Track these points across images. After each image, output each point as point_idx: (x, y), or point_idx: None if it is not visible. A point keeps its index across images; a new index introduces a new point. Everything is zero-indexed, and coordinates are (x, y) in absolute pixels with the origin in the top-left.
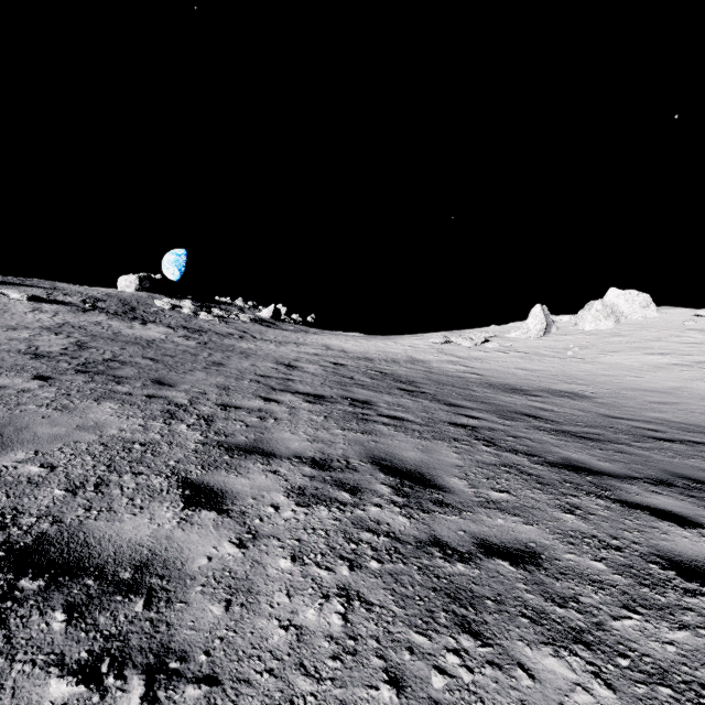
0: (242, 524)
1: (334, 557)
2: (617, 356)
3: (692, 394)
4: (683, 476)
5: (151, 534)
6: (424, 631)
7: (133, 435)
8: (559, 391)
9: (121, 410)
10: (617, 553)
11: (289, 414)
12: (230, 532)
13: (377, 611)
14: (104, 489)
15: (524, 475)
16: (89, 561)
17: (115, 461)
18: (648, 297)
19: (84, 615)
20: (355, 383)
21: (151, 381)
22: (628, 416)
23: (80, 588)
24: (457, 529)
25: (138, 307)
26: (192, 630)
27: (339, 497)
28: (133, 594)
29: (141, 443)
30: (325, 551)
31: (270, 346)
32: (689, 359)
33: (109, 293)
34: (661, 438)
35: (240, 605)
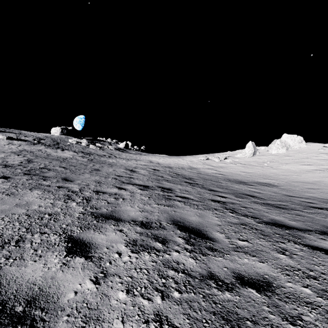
0: (99, 266)
1: (152, 290)
2: (288, 166)
3: (325, 184)
4: None
5: (42, 275)
6: None
7: (46, 209)
8: (262, 183)
9: (42, 195)
10: (315, 281)
11: (130, 196)
12: (91, 272)
13: None
14: (21, 244)
15: (254, 230)
16: None
17: (32, 225)
18: (301, 138)
19: None
20: (164, 179)
21: (61, 179)
22: (297, 195)
23: None
24: (223, 266)
25: (60, 142)
26: None
27: (155, 246)
28: (20, 325)
29: (49, 214)
30: (147, 285)
31: (123, 161)
32: (322, 167)
33: (47, 136)
34: (316, 207)
35: None
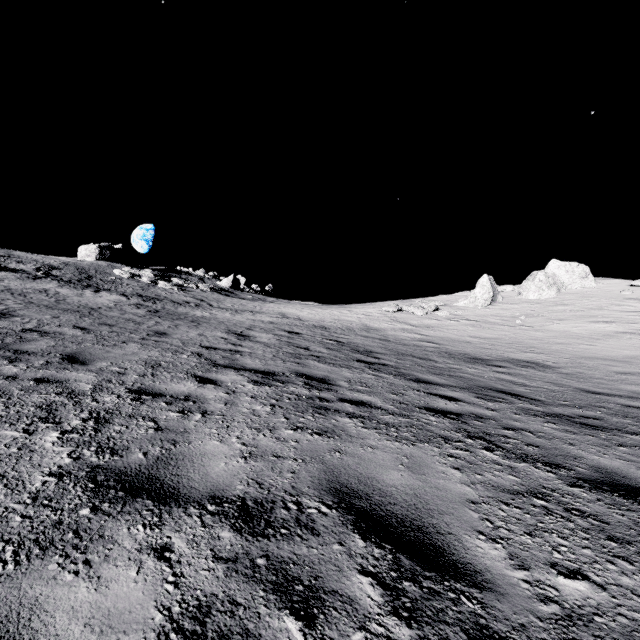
0: None
1: None
2: (564, 324)
3: None
4: None
5: None
6: None
7: None
8: (519, 361)
9: None
10: None
11: (224, 404)
12: None
13: None
14: None
15: (576, 517)
16: None
17: None
18: (587, 269)
19: None
20: (310, 355)
21: (61, 357)
22: (606, 391)
23: None
24: None
25: (95, 276)
26: None
27: (279, 639)
28: None
29: None
30: None
31: (225, 314)
32: (635, 327)
33: (67, 262)
34: None
35: None
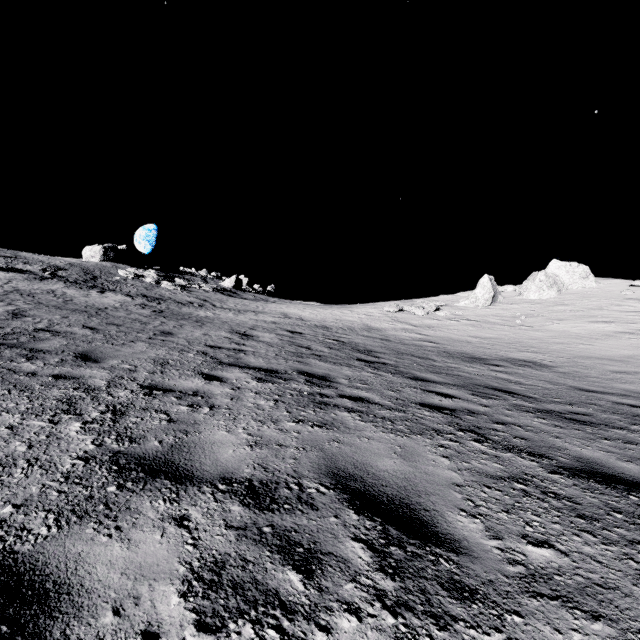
0: None
1: None
2: (564, 324)
3: None
4: None
5: None
6: None
7: None
8: (517, 360)
9: (0, 400)
10: None
11: (230, 399)
12: None
13: None
14: None
15: (551, 498)
16: None
17: None
18: (587, 269)
19: None
20: (312, 354)
21: (74, 356)
22: (600, 389)
23: None
24: None
25: (100, 276)
26: None
27: (283, 587)
28: None
29: None
30: None
31: (228, 314)
32: (633, 327)
33: (72, 262)
34: None
35: None
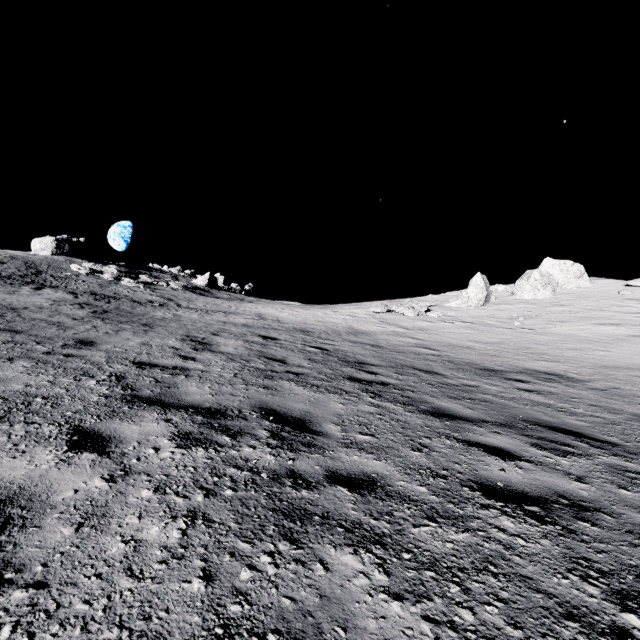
0: None
1: None
2: (567, 326)
3: None
4: None
5: None
6: None
7: None
8: (537, 372)
9: None
10: None
11: (77, 524)
12: None
13: None
14: None
15: None
16: None
17: None
18: (582, 268)
19: None
20: (287, 372)
21: None
22: None
23: None
24: None
25: (46, 271)
26: None
27: None
28: None
29: None
30: None
31: (192, 315)
32: None
33: (15, 255)
34: None
35: None
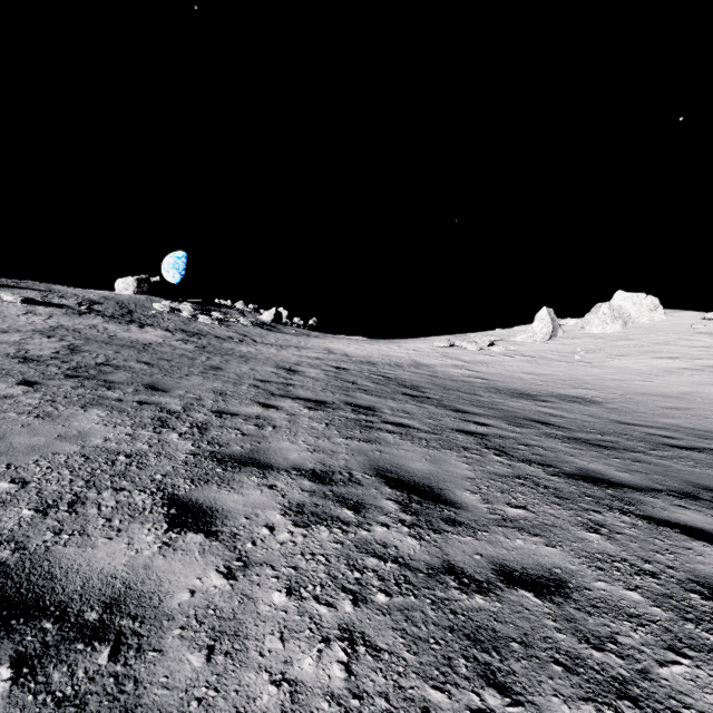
0: (232, 549)
1: (335, 589)
2: (625, 360)
3: (704, 399)
4: (708, 488)
5: (127, 563)
6: (442, 685)
7: (119, 445)
8: (567, 396)
9: (109, 417)
10: (652, 580)
11: (288, 421)
12: (218, 559)
13: (385, 659)
14: (79, 508)
15: (541, 488)
16: (51, 598)
17: (95, 474)
18: (656, 300)
19: (35, 670)
20: (358, 388)
21: (144, 386)
22: (641, 423)
23: (35, 634)
24: (473, 552)
25: (135, 310)
26: (164, 689)
27: (342, 515)
28: (98, 640)
29: (126, 454)
30: (325, 581)
31: (271, 350)
32: (699, 363)
33: (106, 296)
34: (678, 446)
35: (224, 653)
